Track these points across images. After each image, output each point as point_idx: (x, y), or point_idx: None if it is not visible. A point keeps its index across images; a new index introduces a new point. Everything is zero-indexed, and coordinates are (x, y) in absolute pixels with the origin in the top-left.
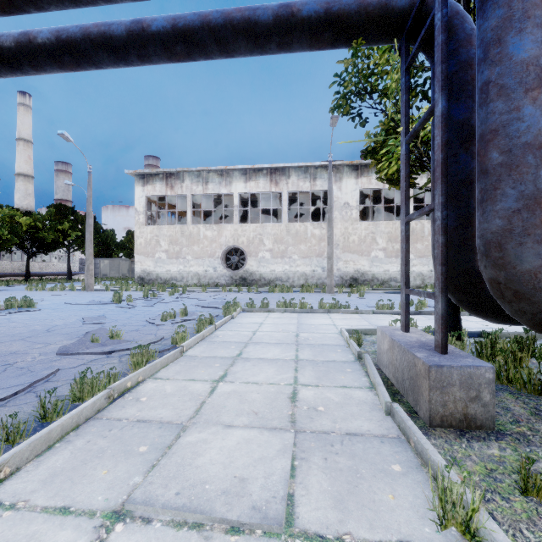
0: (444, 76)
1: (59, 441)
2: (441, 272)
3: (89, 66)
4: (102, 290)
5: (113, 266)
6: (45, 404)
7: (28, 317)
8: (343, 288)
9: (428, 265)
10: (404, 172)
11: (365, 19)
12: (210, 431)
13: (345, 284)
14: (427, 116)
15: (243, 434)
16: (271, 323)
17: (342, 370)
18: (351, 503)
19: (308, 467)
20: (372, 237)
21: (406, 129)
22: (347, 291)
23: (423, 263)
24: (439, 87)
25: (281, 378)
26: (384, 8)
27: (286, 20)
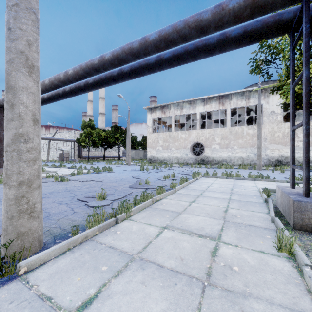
0: (307, 59)
1: (141, 210)
2: (305, 156)
3: (140, 76)
4: (134, 165)
5: (136, 153)
6: (135, 200)
7: (112, 174)
8: (270, 167)
9: None
10: (291, 103)
11: (266, 30)
12: (190, 215)
13: (271, 164)
14: (300, 77)
15: (203, 218)
16: (218, 183)
17: (254, 205)
18: (244, 240)
19: (228, 230)
20: None
21: (293, 81)
22: (272, 169)
23: None
24: (304, 64)
25: (220, 204)
26: (278, 22)
27: (223, 40)
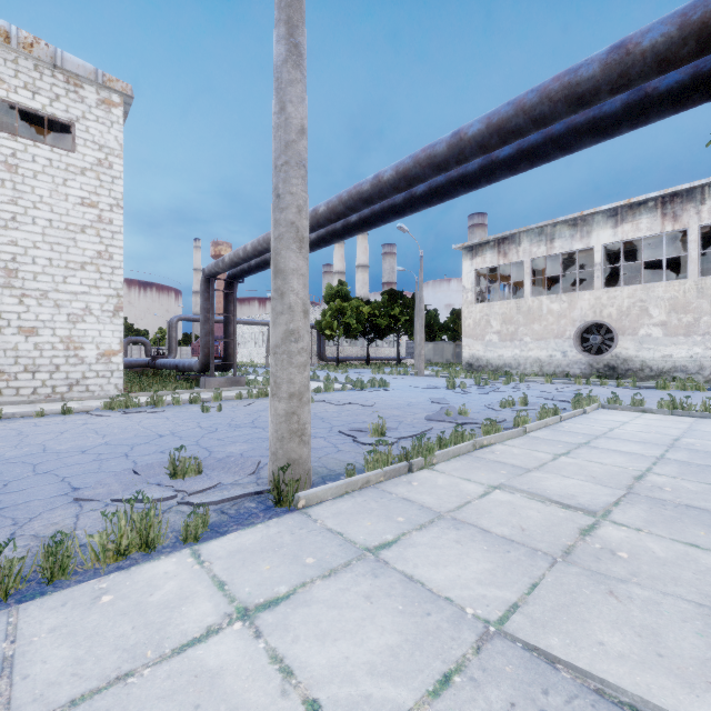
0: None
1: (452, 459)
2: None
3: (449, 199)
4: (432, 376)
5: (436, 350)
6: (440, 439)
7: (388, 394)
8: None
9: None
10: None
11: None
12: (551, 475)
13: None
14: None
15: (578, 482)
16: (641, 423)
17: None
18: (660, 525)
19: (631, 507)
20: None
21: None
22: None
23: None
24: None
25: (631, 465)
26: None
27: (638, 104)
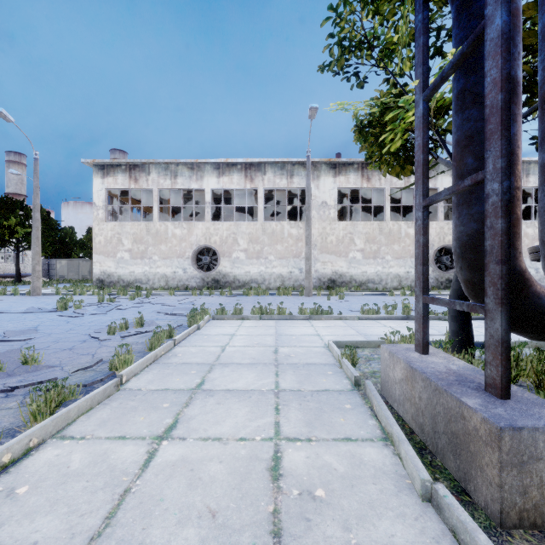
0: None
1: None
2: (501, 274)
3: None
4: (52, 295)
5: (71, 267)
6: None
7: None
8: (321, 290)
9: (404, 266)
10: (421, 139)
11: None
12: None
13: (322, 286)
14: (467, 48)
15: None
16: (244, 334)
17: (339, 407)
18: None
19: None
20: (350, 238)
21: (425, 83)
22: (326, 294)
23: (400, 265)
24: None
25: (256, 426)
26: None
27: None
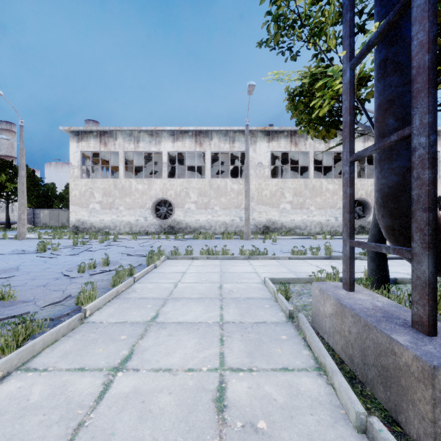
0: None
1: None
2: (428, 220)
3: None
4: (35, 239)
5: (52, 216)
6: None
7: None
8: (257, 235)
9: (325, 215)
10: (348, 103)
11: None
12: None
13: (259, 231)
14: (394, 17)
15: None
16: (194, 271)
17: (276, 338)
18: None
19: None
20: (281, 192)
21: (351, 53)
22: (261, 238)
23: (322, 214)
24: None
25: (203, 357)
26: None
27: None
